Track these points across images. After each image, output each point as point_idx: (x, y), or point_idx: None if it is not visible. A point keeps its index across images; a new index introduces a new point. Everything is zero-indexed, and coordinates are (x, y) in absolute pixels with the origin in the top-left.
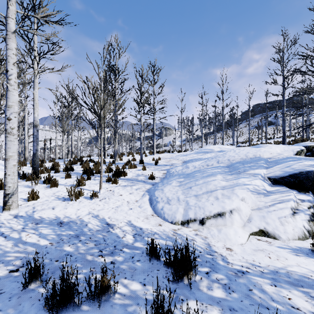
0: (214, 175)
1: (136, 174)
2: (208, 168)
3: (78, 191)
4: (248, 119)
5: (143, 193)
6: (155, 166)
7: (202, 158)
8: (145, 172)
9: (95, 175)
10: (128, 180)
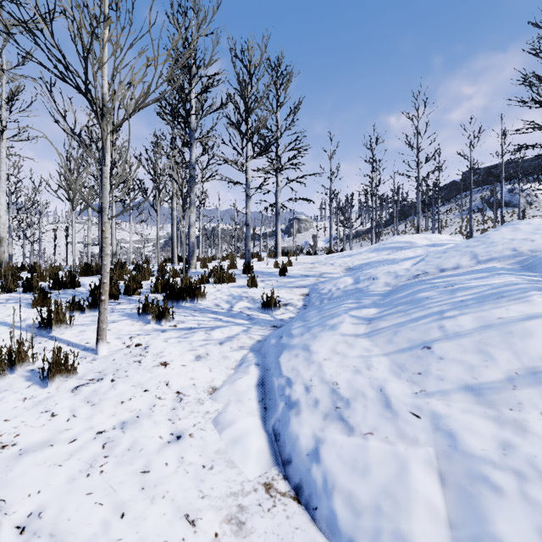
0: (514, 297)
1: (229, 296)
2: (455, 275)
3: (6, 351)
4: (470, 190)
5: (243, 356)
6: (280, 278)
7: (397, 258)
8: (254, 291)
9: (121, 299)
10: (205, 313)
